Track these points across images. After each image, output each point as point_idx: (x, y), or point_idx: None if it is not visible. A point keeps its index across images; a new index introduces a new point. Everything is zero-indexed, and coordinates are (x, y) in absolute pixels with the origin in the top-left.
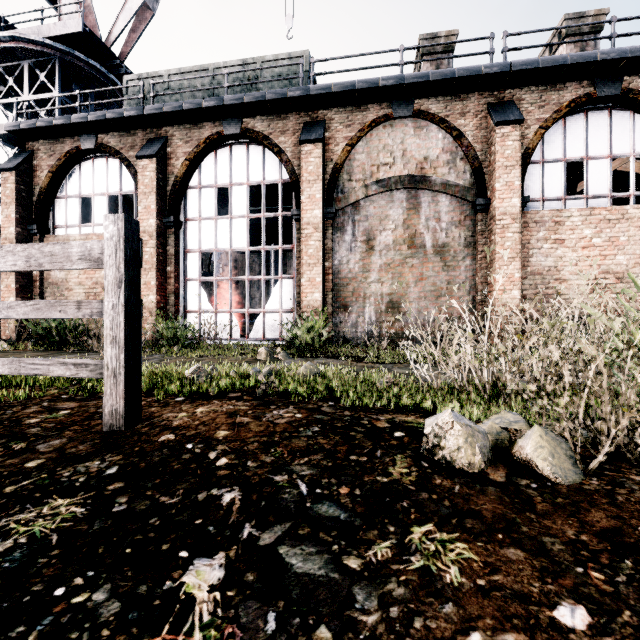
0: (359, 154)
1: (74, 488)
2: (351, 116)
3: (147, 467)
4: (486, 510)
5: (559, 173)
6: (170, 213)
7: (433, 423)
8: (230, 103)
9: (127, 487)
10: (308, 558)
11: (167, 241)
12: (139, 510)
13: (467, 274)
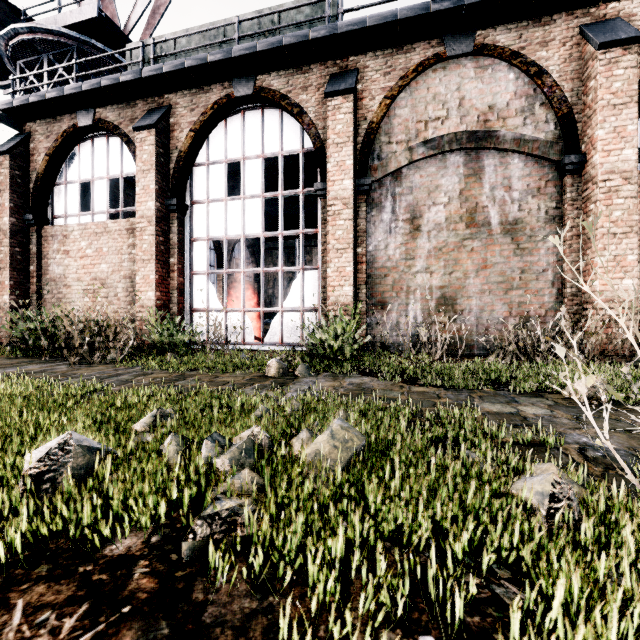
0: (401, 108)
1: None
2: (390, 60)
3: None
4: None
5: None
6: (173, 195)
7: None
8: (240, 54)
9: None
10: None
11: (170, 228)
12: None
13: (549, 259)
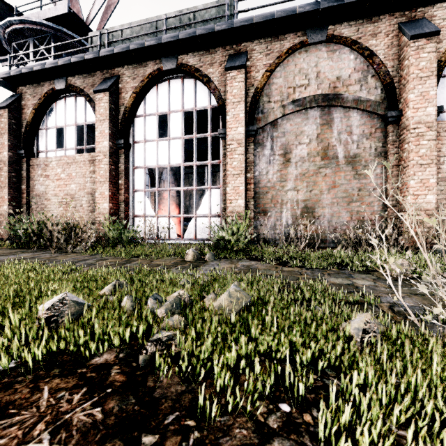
0: (277, 78)
1: None
2: (270, 46)
3: None
4: None
5: None
6: (121, 137)
7: None
8: (167, 41)
9: None
10: None
11: (119, 159)
12: None
13: (378, 181)
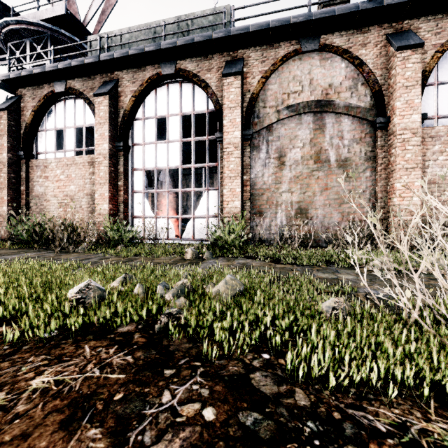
0: (272, 85)
1: None
2: (265, 53)
3: None
4: None
5: None
6: (120, 139)
7: None
8: (166, 47)
9: None
10: None
11: (118, 161)
12: None
13: (367, 184)
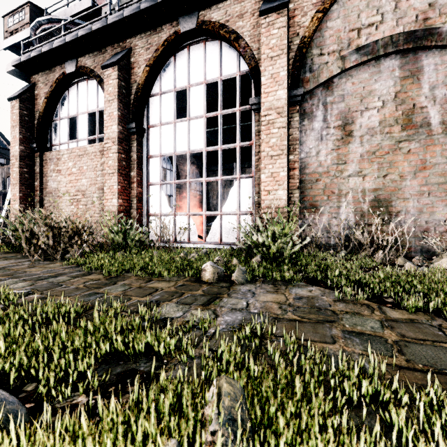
0: (333, 20)
1: None
2: None
3: None
4: None
5: None
6: (133, 120)
7: None
8: None
9: None
10: None
11: (131, 147)
12: None
13: None
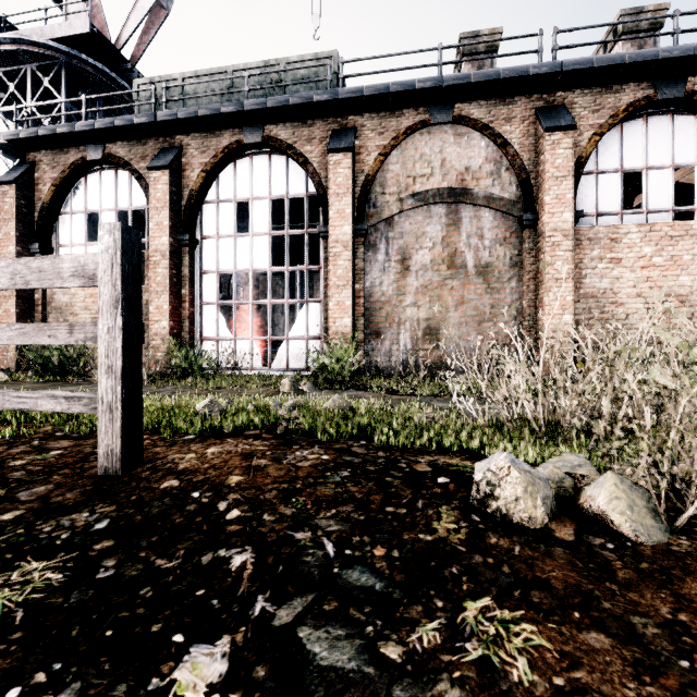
0: (393, 164)
1: (54, 547)
2: (384, 122)
3: (143, 521)
4: (555, 579)
5: (615, 185)
6: (185, 230)
7: (485, 468)
8: (251, 108)
9: (117, 546)
10: (335, 645)
11: (181, 261)
12: (129, 577)
13: (513, 297)
